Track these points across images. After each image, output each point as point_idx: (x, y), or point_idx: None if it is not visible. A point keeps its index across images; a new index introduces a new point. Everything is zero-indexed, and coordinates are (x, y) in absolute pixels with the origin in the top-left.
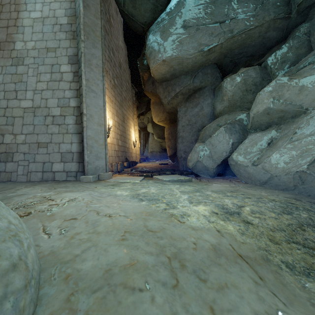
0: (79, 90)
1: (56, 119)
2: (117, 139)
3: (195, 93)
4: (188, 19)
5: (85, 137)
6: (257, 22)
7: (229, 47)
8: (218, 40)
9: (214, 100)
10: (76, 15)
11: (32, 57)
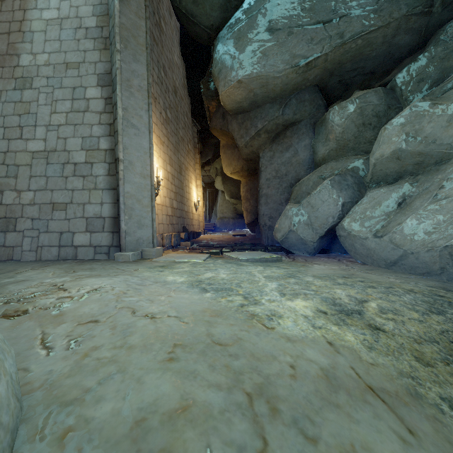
0: (113, 125)
1: (79, 169)
2: (170, 199)
3: (286, 130)
4: (275, 19)
5: (122, 195)
6: (381, 20)
7: (338, 60)
8: (321, 48)
9: (315, 140)
10: (109, 13)
11: (45, 77)
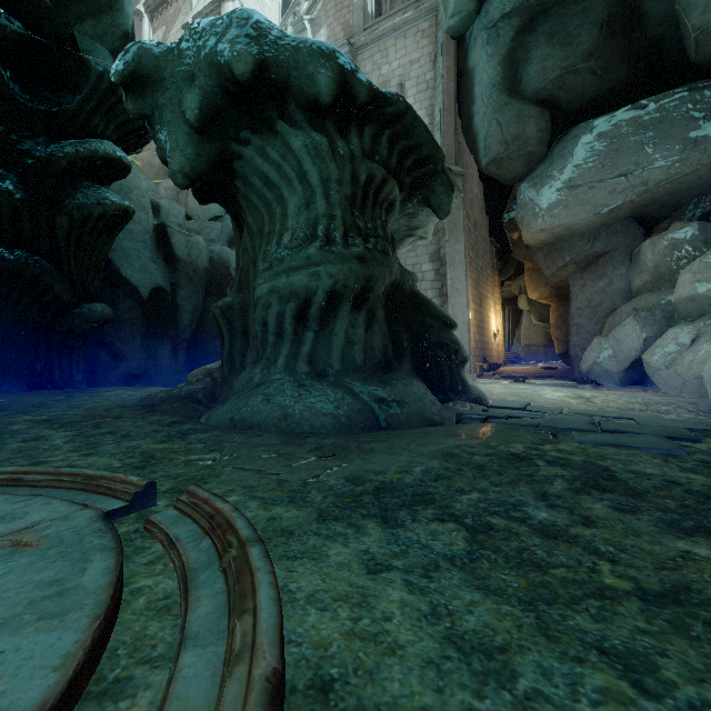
0: (441, 289)
1: None
2: (474, 333)
3: (598, 260)
4: (576, 177)
5: None
6: (687, 168)
7: (648, 199)
8: (625, 197)
9: (631, 269)
10: None
11: None
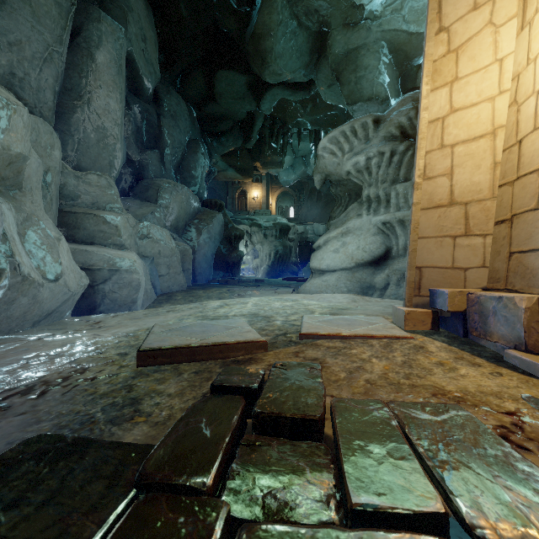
0: None
1: None
2: None
3: None
4: None
5: None
6: None
7: None
8: None
9: None
10: None
11: None
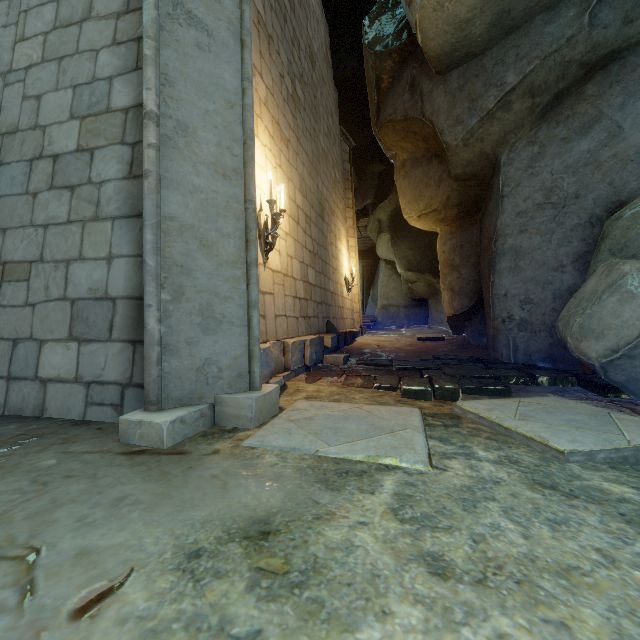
0: None
1: (63, 168)
2: (302, 263)
3: (584, 82)
4: None
5: (151, 223)
6: None
7: None
8: None
9: None
10: None
11: None
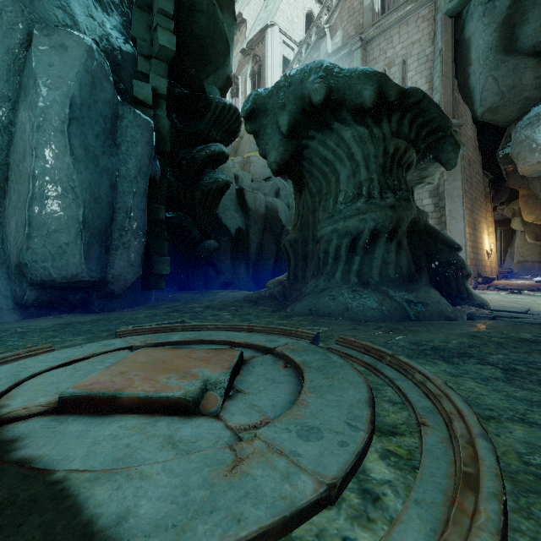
0: (440, 218)
1: None
2: (468, 252)
3: None
4: None
5: None
6: None
7: None
8: None
9: None
10: None
11: None
